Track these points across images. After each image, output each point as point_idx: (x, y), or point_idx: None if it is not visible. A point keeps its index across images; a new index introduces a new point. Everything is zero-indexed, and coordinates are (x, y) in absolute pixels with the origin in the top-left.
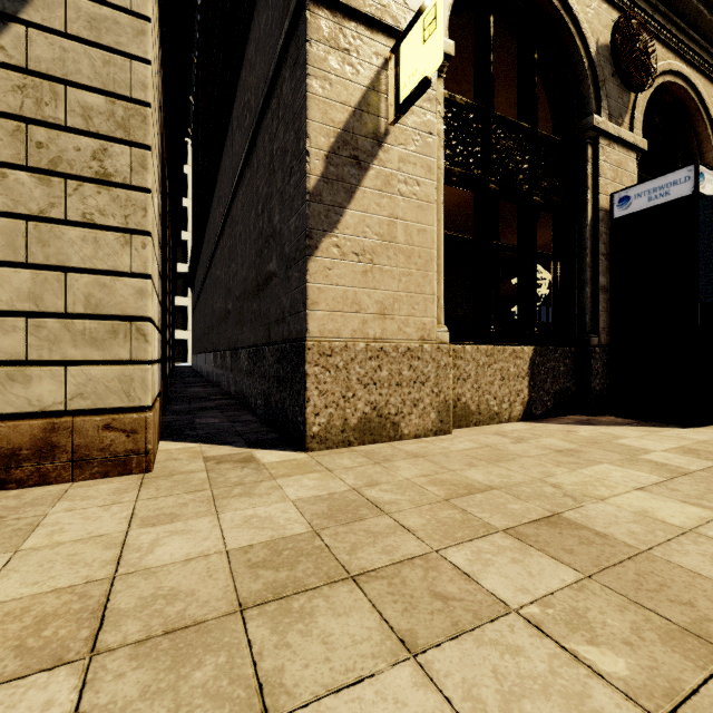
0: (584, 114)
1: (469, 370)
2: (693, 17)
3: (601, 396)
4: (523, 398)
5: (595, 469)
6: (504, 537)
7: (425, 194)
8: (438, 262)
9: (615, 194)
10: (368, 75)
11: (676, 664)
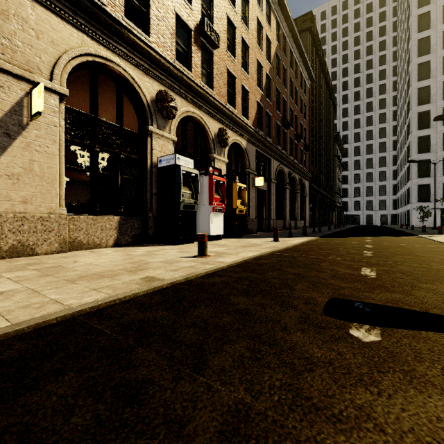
0: (147, 124)
1: (83, 226)
2: (198, 93)
3: (153, 236)
4: (114, 238)
5: (102, 257)
6: (29, 270)
7: (52, 151)
8: (61, 180)
9: (158, 158)
10: (16, 98)
11: (34, 278)
